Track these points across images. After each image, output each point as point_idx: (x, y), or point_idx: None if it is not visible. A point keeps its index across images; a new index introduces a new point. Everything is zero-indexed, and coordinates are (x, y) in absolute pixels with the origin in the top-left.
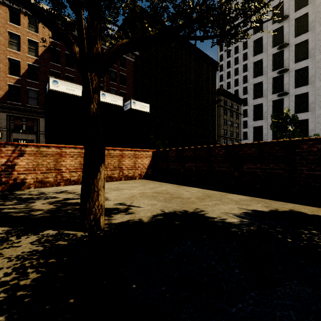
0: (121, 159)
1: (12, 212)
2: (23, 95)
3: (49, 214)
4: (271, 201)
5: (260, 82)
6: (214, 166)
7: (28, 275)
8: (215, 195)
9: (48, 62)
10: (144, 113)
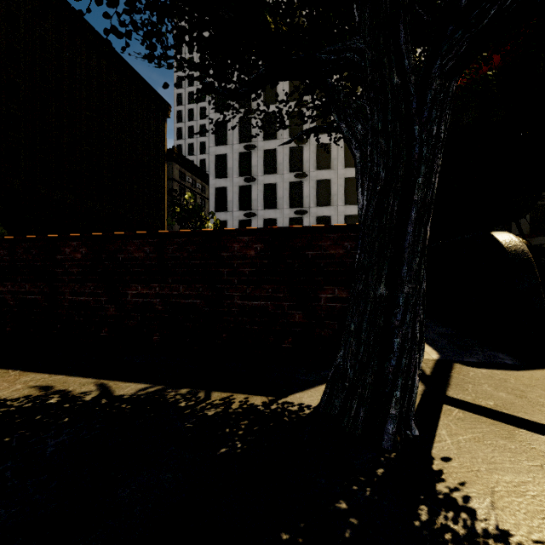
0: None
1: None
2: None
3: None
4: None
5: (224, 154)
6: None
7: None
8: None
9: None
10: None
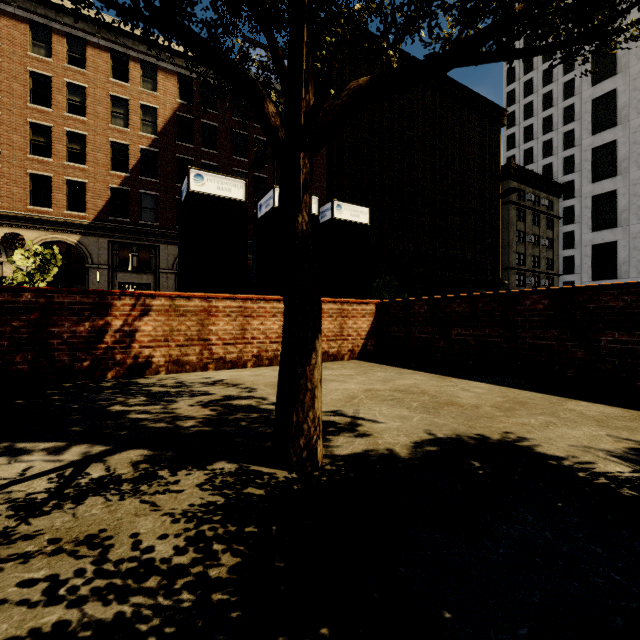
0: None
1: (146, 420)
2: (133, 204)
3: (210, 427)
4: None
5: (610, 141)
6: (521, 336)
7: (218, 556)
8: (535, 401)
9: (173, 142)
10: (358, 226)
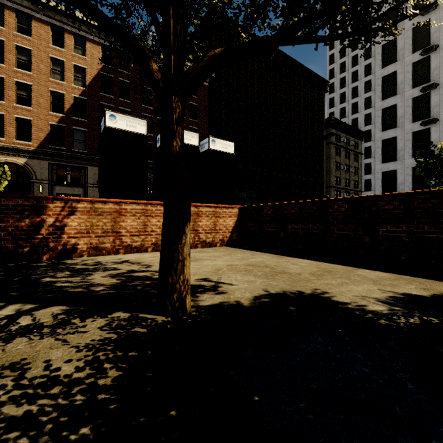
0: (197, 219)
1: (68, 287)
2: (68, 137)
3: (114, 290)
4: (430, 282)
5: (393, 105)
6: (331, 229)
7: (106, 371)
8: (337, 270)
9: (98, 93)
10: (227, 154)
